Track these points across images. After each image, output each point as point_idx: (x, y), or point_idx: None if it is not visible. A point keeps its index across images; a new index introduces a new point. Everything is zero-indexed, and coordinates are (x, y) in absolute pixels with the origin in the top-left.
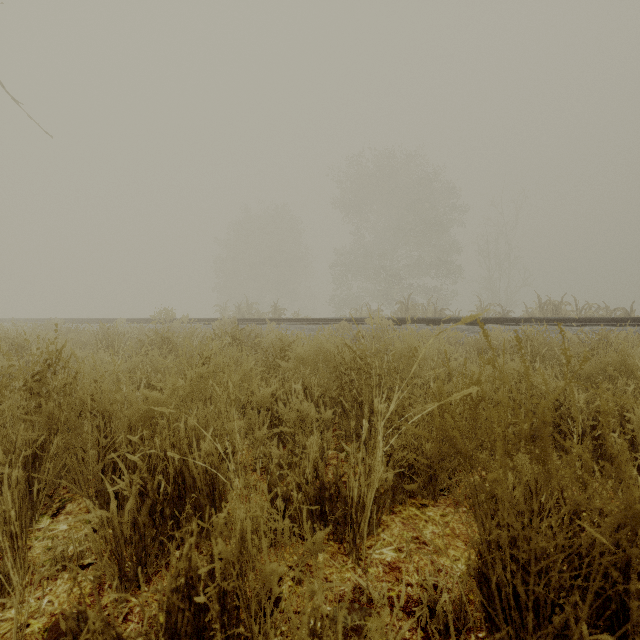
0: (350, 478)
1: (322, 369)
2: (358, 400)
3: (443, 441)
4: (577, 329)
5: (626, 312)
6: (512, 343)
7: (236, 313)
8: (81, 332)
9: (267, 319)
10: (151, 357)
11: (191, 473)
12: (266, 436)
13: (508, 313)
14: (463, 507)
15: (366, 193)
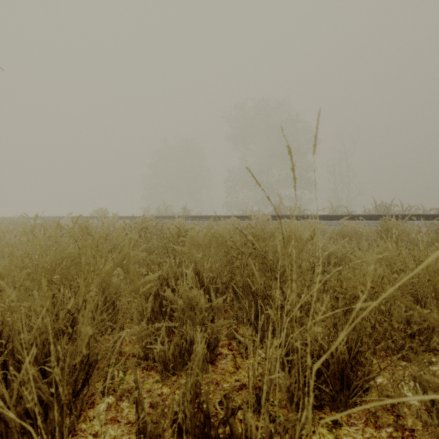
0: (247, 416)
1: (213, 253)
2: (252, 289)
3: (356, 340)
4: (409, 223)
5: (438, 211)
6: (367, 232)
7: (156, 213)
8: (28, 224)
9: (176, 215)
10: (60, 243)
11: (1, 416)
12: (145, 332)
13: (351, 213)
14: (386, 426)
15: (249, 130)
